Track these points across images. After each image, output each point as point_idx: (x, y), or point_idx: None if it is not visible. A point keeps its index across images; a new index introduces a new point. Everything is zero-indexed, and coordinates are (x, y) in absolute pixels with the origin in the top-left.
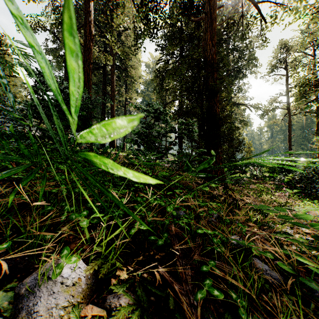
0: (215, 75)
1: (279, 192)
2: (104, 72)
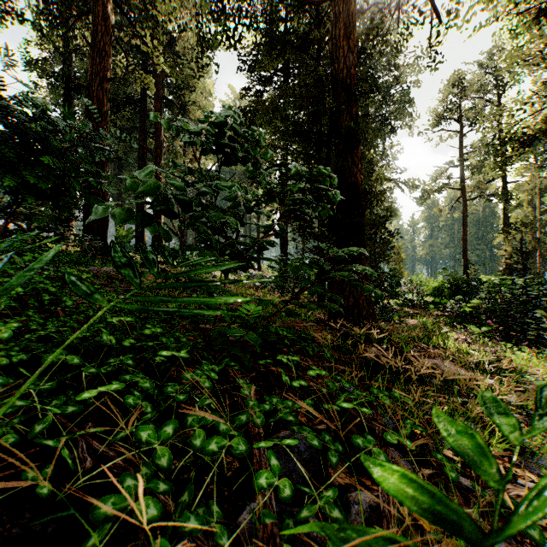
0: (353, 107)
1: (456, 331)
2: (142, 110)
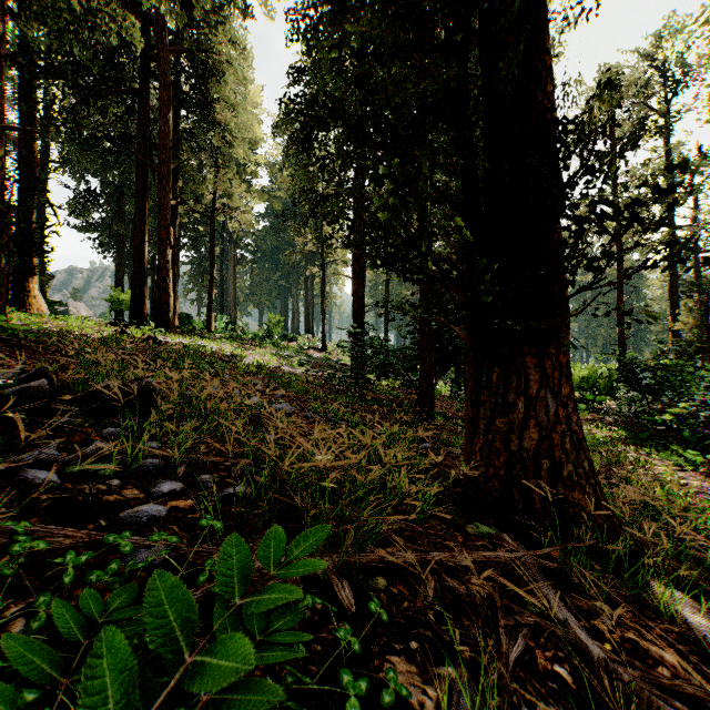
0: None
1: (653, 456)
2: (143, 107)
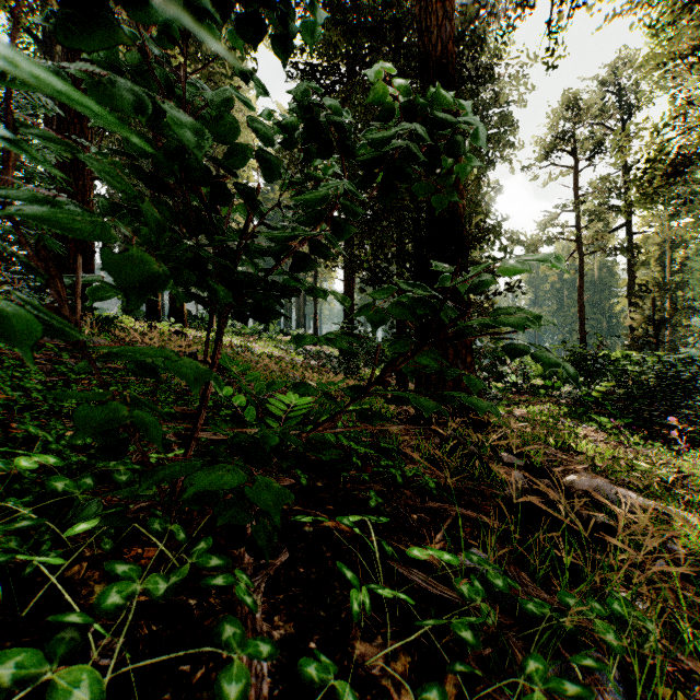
0: None
1: (581, 424)
2: None
